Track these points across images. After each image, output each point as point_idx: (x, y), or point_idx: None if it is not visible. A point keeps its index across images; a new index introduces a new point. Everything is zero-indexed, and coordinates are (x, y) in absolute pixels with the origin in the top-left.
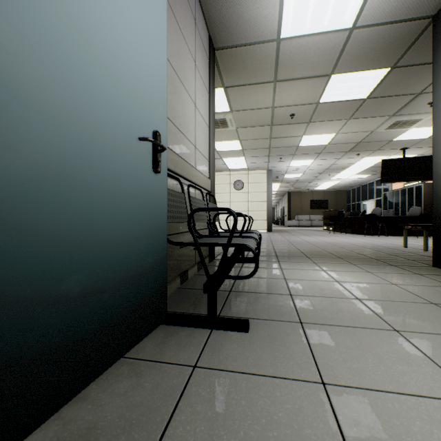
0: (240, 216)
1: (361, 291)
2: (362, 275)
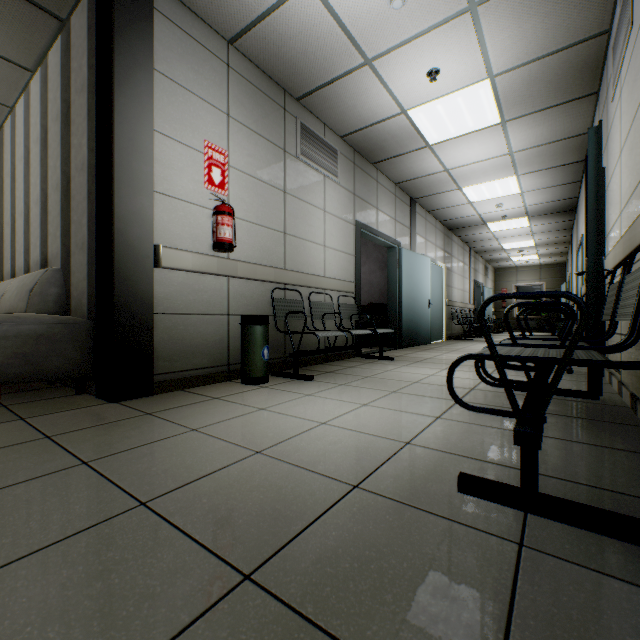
0: (547, 296)
1: (372, 394)
2: (296, 406)
